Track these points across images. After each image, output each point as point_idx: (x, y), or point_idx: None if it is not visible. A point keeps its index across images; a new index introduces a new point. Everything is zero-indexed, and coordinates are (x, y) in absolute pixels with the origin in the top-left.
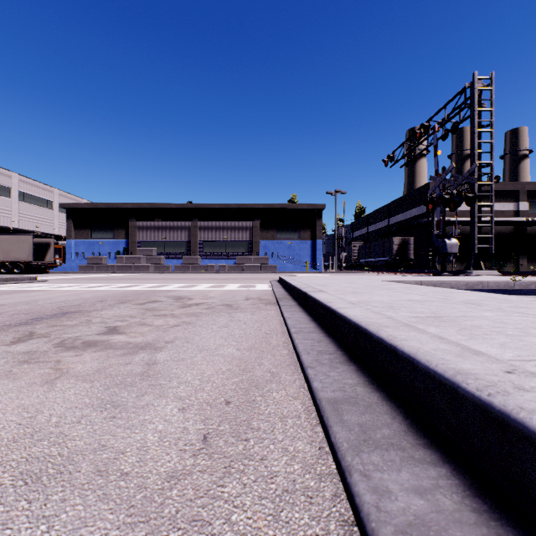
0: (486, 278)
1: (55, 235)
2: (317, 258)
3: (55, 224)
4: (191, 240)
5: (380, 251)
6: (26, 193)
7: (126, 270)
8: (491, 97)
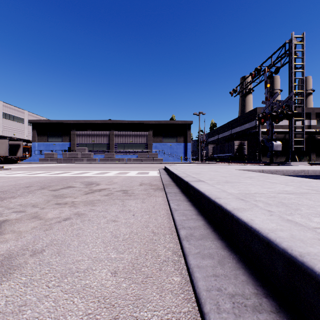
0: (302, 167)
1: (26, 140)
2: (188, 154)
3: (26, 133)
4: (110, 143)
5: (226, 150)
6: (7, 114)
7: (69, 161)
8: (302, 49)
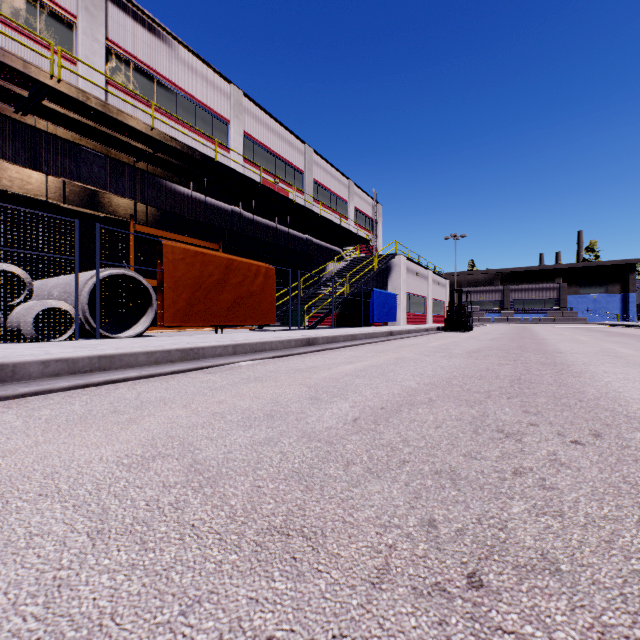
0: None
1: None
2: (629, 310)
3: None
4: (503, 300)
5: None
6: None
7: None
8: None
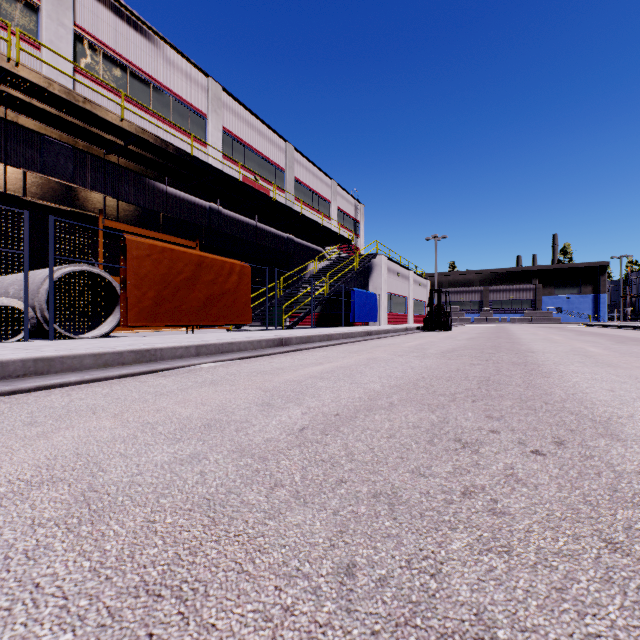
0: None
1: None
2: (600, 311)
3: None
4: (482, 300)
5: None
6: None
7: None
8: None
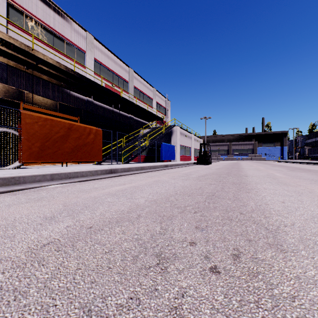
0: None
1: None
2: (284, 154)
3: None
4: (229, 149)
5: None
6: None
7: None
8: None
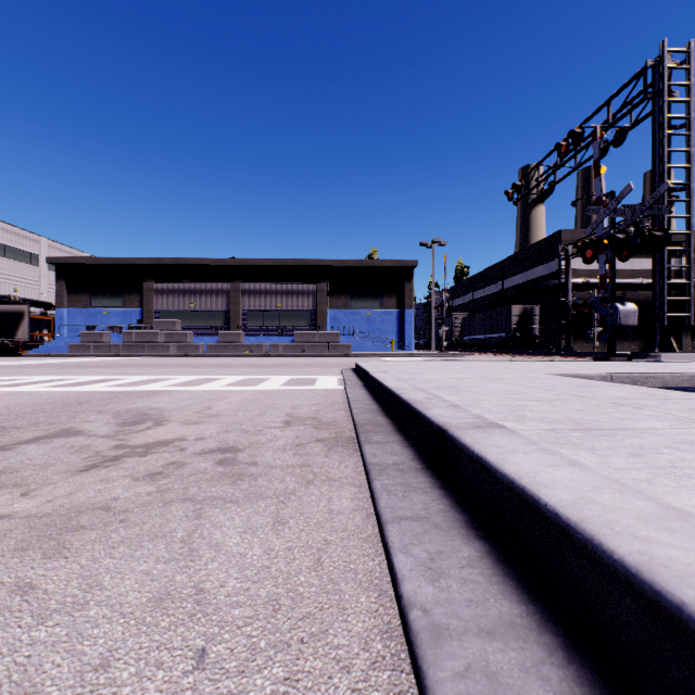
0: None
1: (42, 302)
2: (406, 334)
3: (43, 287)
4: (231, 309)
5: (493, 325)
6: None
7: (137, 350)
8: (688, 81)
